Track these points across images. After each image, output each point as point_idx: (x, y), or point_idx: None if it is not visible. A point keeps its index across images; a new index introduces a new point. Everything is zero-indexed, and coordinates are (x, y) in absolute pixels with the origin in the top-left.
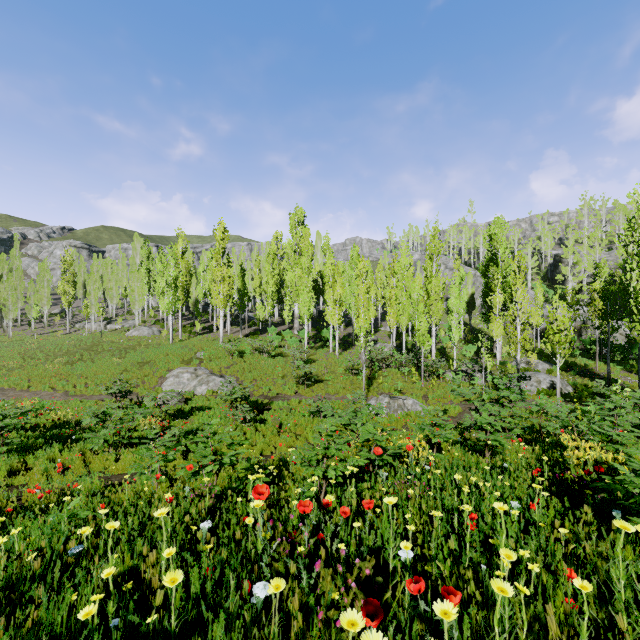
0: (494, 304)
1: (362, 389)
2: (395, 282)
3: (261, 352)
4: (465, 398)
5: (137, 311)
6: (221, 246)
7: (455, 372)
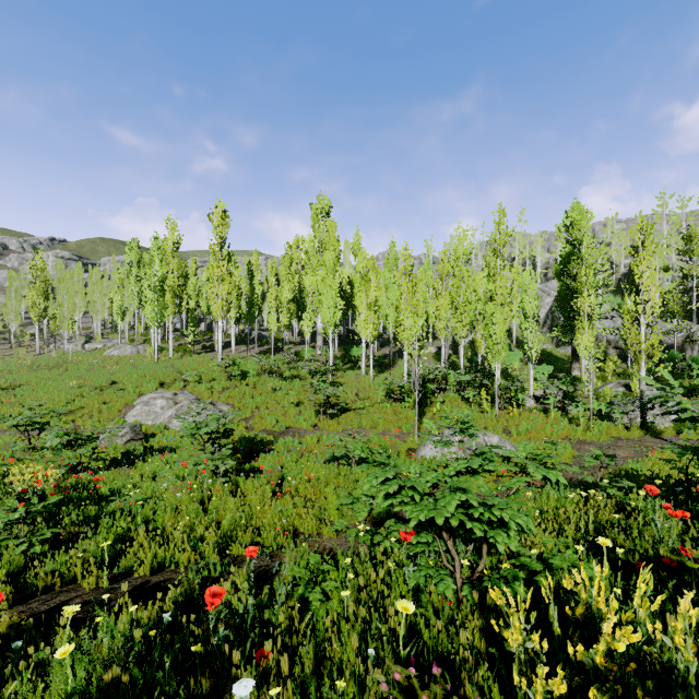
0: (582, 308)
1: (411, 421)
2: (444, 288)
3: (271, 373)
4: (567, 433)
5: (120, 326)
6: (219, 234)
7: (537, 398)
